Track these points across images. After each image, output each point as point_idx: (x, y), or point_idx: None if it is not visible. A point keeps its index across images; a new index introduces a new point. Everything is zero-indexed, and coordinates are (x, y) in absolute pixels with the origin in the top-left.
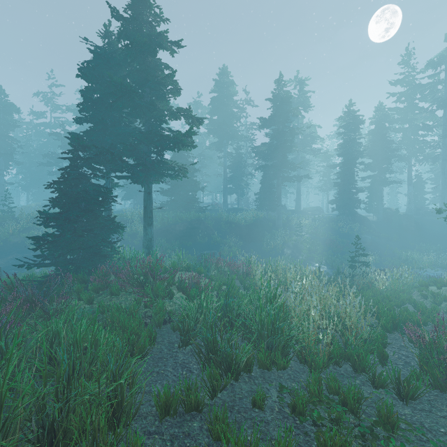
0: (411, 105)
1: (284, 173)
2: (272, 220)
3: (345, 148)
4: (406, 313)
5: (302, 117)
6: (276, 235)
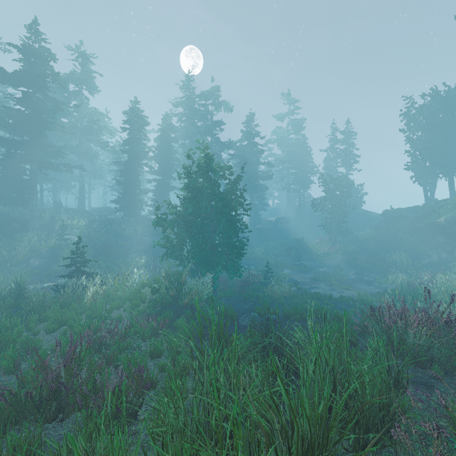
0: (191, 125)
1: (46, 158)
2: (21, 219)
3: (130, 146)
4: (21, 350)
5: (85, 98)
6: (22, 241)
